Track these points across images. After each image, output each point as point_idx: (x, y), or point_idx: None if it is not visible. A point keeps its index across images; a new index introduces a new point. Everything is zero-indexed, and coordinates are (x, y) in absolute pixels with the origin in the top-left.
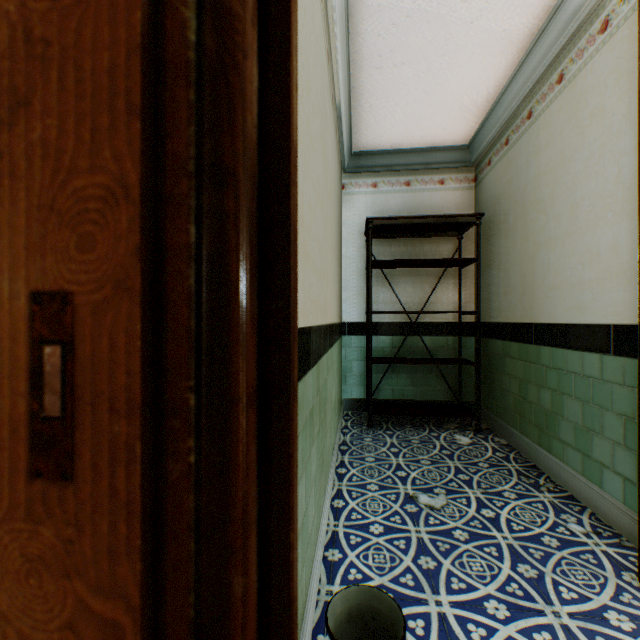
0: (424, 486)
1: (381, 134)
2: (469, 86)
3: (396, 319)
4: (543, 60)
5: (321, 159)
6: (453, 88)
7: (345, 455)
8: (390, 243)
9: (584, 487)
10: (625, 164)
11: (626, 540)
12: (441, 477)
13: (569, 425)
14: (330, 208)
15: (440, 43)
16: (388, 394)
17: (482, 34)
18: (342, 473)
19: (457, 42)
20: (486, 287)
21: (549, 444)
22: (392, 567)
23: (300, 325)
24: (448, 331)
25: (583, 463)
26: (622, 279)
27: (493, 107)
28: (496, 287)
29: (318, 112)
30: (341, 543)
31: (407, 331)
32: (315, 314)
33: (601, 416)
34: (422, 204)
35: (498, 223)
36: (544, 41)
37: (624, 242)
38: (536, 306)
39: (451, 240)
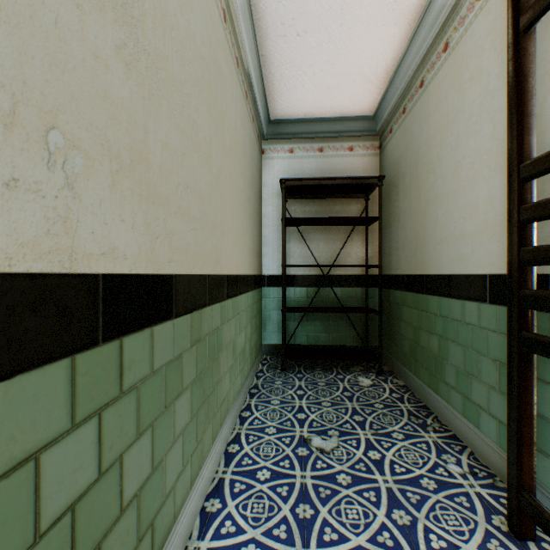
0: (320, 428)
1: (294, 103)
2: (369, 57)
3: (310, 272)
4: (431, 31)
5: (205, 109)
6: (354, 59)
7: (253, 398)
8: (305, 203)
9: (465, 427)
10: (499, 121)
11: (499, 480)
12: (337, 419)
13: (453, 369)
14: (231, 164)
15: (337, 12)
16: (303, 340)
17: (375, 4)
18: (245, 416)
19: (353, 12)
20: (388, 243)
21: (437, 386)
22: (268, 517)
23: (135, 271)
24: (356, 283)
25: (464, 405)
26: (496, 231)
27: (392, 78)
28: (396, 243)
29: (196, 59)
30: (224, 492)
31: (320, 283)
32: (187, 262)
33: (479, 361)
34: (333, 168)
35: (397, 185)
36: (432, 12)
37: (498, 195)
38: (427, 259)
39: (359, 201)
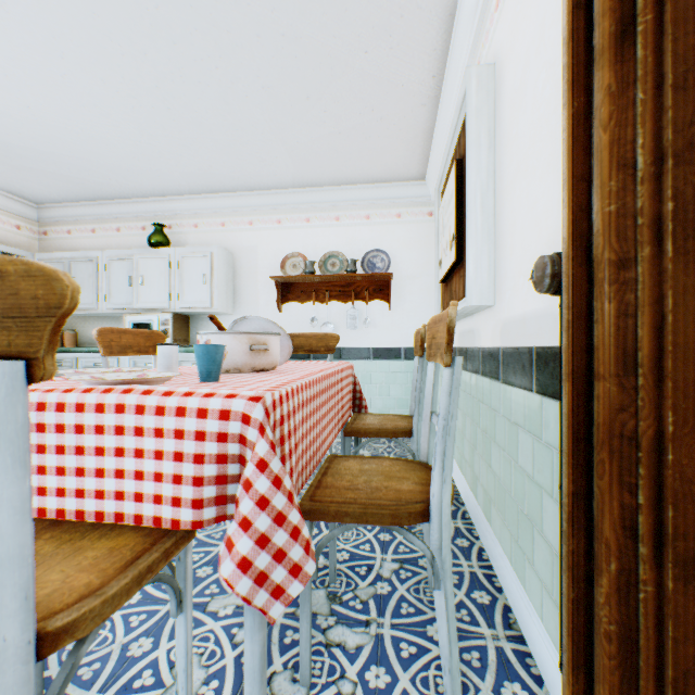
0: None
1: None
2: None
3: None
4: None
5: None
6: None
7: None
8: None
9: None
10: None
11: None
12: None
13: None
14: None
15: None
16: None
17: None
18: None
19: None
20: None
21: None
22: None
23: None
24: None
25: None
26: None
27: None
28: None
29: None
30: None
31: None
32: None
33: None
34: None
35: None
36: None
37: None
38: None
39: None
